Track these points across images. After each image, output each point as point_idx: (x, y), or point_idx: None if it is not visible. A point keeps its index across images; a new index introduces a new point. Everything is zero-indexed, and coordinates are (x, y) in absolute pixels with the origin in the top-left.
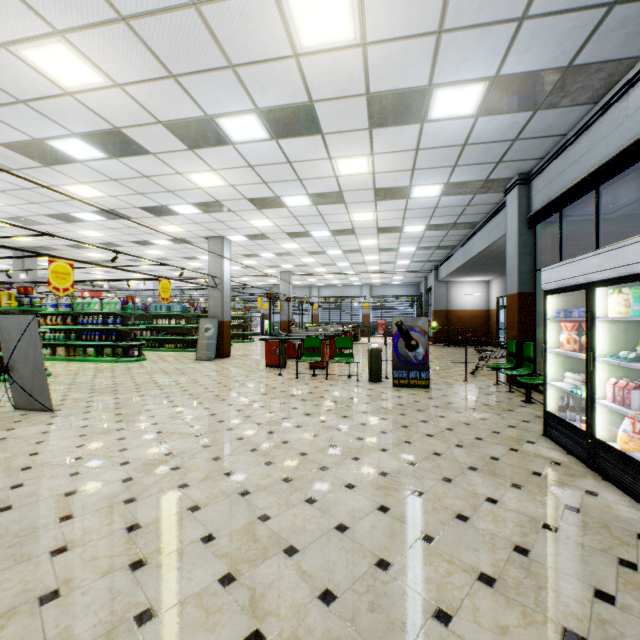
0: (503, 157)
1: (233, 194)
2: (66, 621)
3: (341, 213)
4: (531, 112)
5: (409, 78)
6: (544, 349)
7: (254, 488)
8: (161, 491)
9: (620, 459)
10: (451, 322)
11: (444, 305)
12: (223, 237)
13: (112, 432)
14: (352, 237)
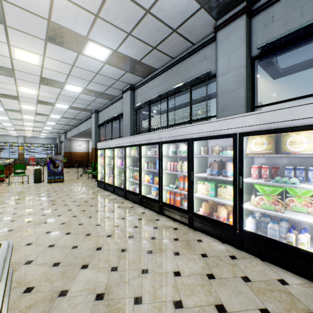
0: (90, 104)
1: None
2: None
3: (15, 103)
4: (96, 97)
5: (58, 79)
6: (98, 164)
7: (4, 212)
8: None
9: (108, 185)
10: (73, 157)
11: (69, 150)
12: None
13: None
14: (19, 113)
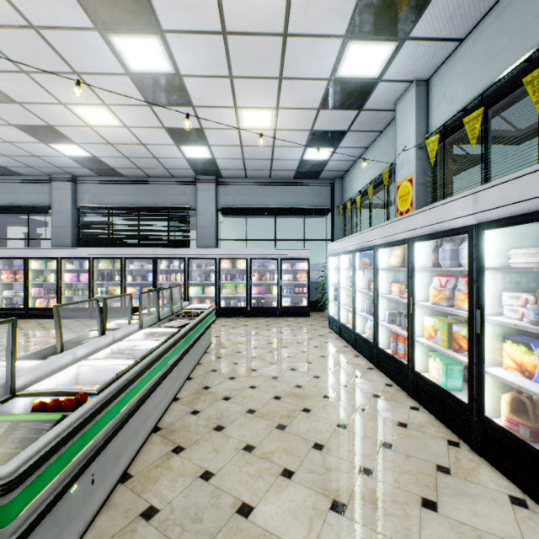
0: None
1: None
2: None
3: None
4: None
5: None
6: None
7: None
8: None
9: (41, 310)
10: None
11: None
12: None
13: None
14: None
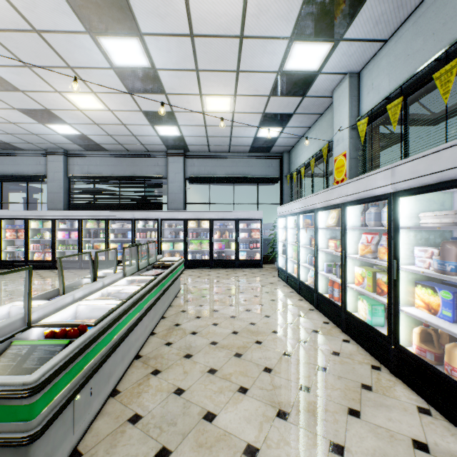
0: None
1: None
2: None
3: None
4: None
5: None
6: (1, 239)
7: None
8: None
9: (39, 262)
10: None
11: None
12: None
13: None
14: None
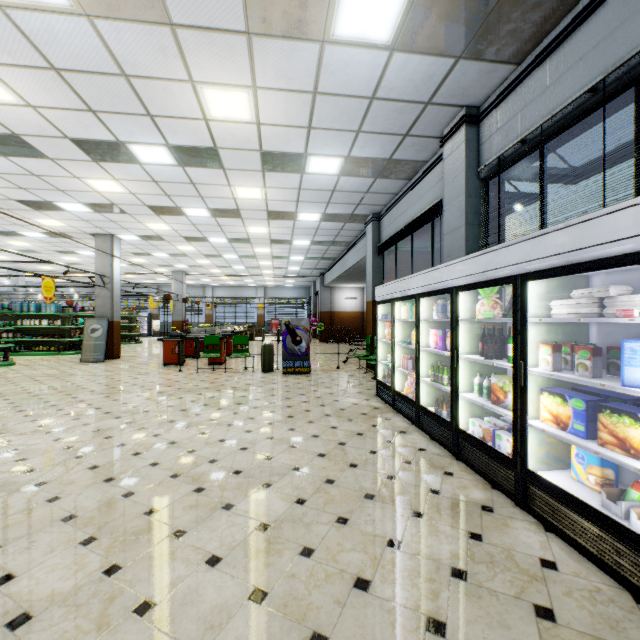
0: (361, 201)
1: (132, 200)
2: (75, 504)
3: (238, 225)
4: (373, 179)
5: (291, 147)
6: (376, 339)
7: (180, 440)
8: (104, 449)
9: (403, 399)
10: (335, 322)
11: (329, 307)
12: (113, 235)
13: (26, 423)
14: (248, 245)
